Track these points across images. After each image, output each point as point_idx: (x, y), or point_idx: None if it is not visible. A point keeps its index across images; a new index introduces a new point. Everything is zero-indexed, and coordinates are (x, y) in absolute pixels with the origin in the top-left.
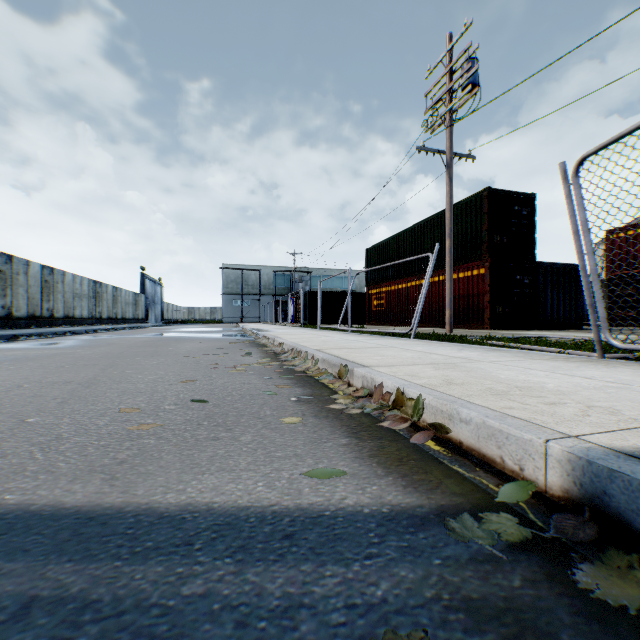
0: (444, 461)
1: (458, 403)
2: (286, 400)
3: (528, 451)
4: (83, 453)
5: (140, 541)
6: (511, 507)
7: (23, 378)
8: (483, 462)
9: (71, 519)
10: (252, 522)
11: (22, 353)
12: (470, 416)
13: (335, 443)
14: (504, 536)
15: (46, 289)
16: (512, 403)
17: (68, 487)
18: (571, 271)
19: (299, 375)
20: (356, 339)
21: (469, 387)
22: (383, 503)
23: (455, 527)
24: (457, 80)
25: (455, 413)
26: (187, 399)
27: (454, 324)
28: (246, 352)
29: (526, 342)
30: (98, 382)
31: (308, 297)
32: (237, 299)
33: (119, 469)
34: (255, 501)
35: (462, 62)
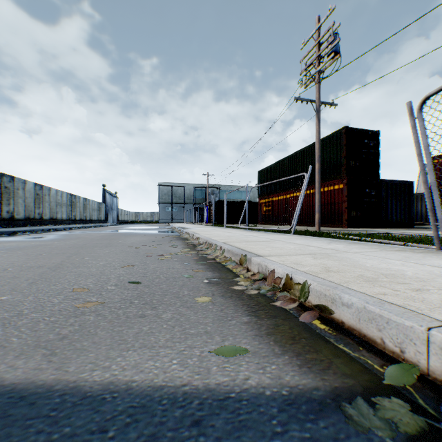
0: (330, 340)
1: (339, 289)
2: (200, 282)
3: (409, 336)
4: (34, 328)
5: (59, 426)
6: (399, 391)
7: (10, 263)
8: (364, 341)
9: (5, 398)
10: (164, 404)
11: (16, 244)
12: (351, 301)
13: (238, 321)
14: (401, 426)
15: (37, 200)
16: (384, 289)
17: (12, 362)
18: (405, 186)
19: (210, 262)
20: (252, 234)
21: (344, 274)
22: (282, 384)
23: (352, 414)
24: (324, 49)
25: (337, 297)
26: (125, 281)
27: (321, 224)
28: (173, 244)
29: (377, 237)
30: (63, 266)
31: (217, 205)
32: (168, 206)
33: (59, 344)
34: (169, 380)
35: (327, 36)
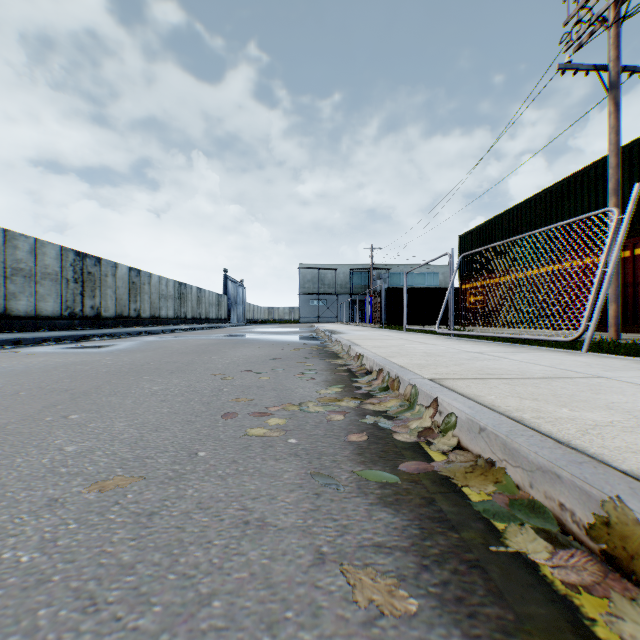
0: None
1: None
2: None
3: None
4: None
5: None
6: None
7: None
8: None
9: None
10: None
11: (41, 360)
12: None
13: None
14: None
15: (133, 290)
16: None
17: None
18: None
19: (413, 472)
20: (479, 350)
21: None
22: None
23: None
24: None
25: None
26: None
27: (597, 325)
28: (306, 368)
29: None
30: None
31: (388, 294)
32: (313, 299)
33: None
34: None
35: None
